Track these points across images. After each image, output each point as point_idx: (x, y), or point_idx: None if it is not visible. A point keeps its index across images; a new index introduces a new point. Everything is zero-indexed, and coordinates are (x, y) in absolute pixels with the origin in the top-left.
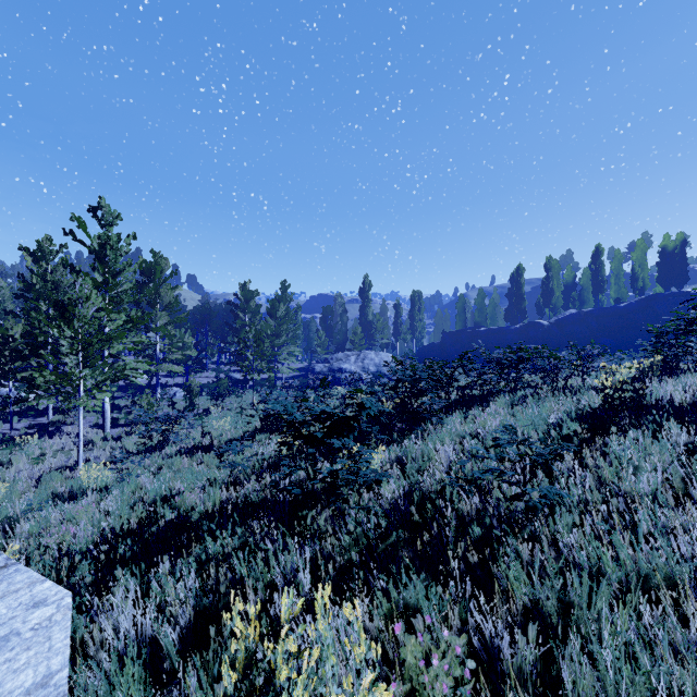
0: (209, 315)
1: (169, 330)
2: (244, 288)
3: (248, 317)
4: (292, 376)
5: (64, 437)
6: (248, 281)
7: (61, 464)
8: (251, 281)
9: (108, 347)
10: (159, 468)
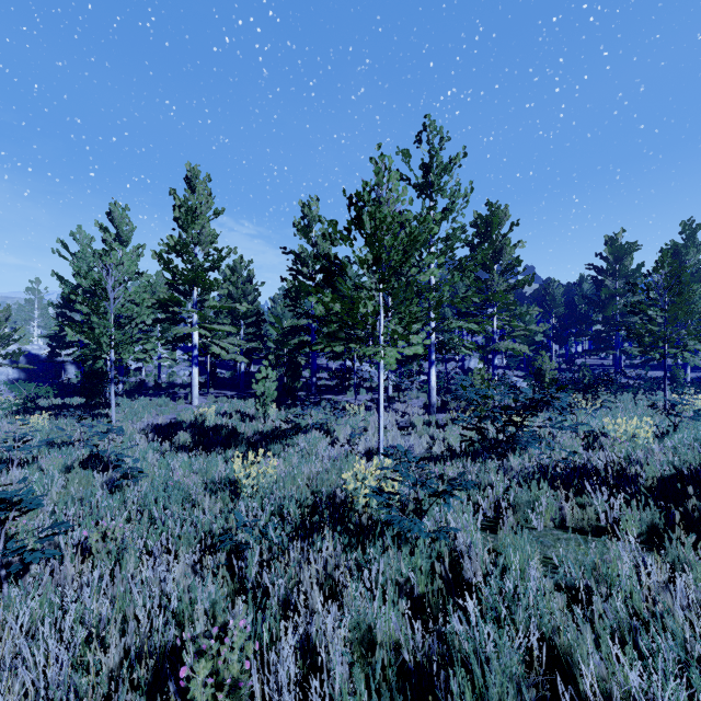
0: (555, 294)
1: (508, 297)
2: (612, 241)
3: (619, 284)
4: (699, 376)
5: (390, 413)
6: (620, 231)
7: (370, 446)
8: (624, 230)
9: (417, 273)
10: (497, 503)
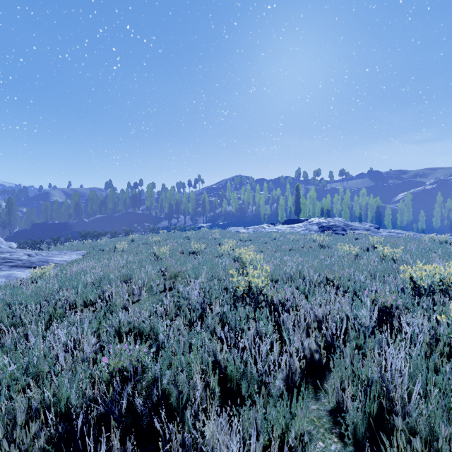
0: None
1: None
2: None
3: None
4: None
5: None
6: None
7: None
8: None
9: None
10: None
